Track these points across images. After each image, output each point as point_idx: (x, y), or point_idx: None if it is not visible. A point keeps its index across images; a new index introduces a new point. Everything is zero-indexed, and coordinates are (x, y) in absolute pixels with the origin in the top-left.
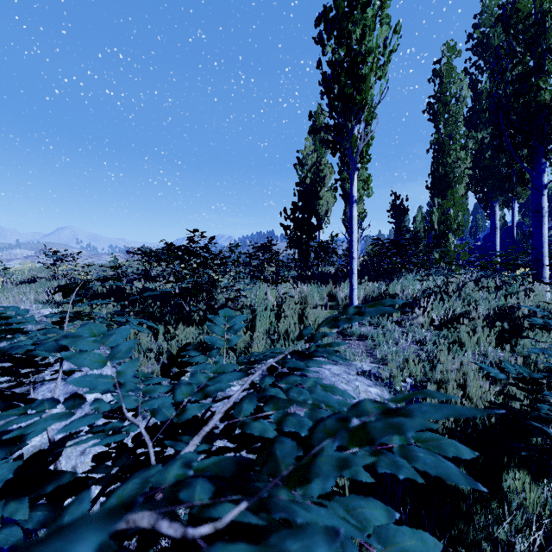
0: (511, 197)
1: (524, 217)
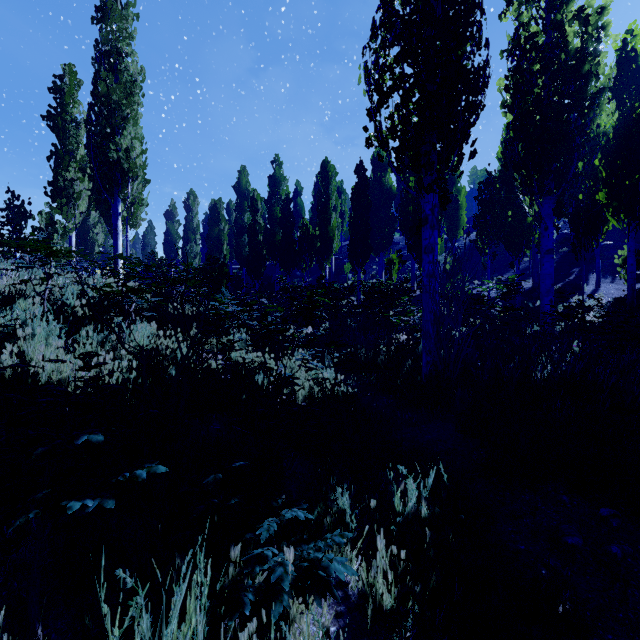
0: (127, 225)
1: (168, 257)
